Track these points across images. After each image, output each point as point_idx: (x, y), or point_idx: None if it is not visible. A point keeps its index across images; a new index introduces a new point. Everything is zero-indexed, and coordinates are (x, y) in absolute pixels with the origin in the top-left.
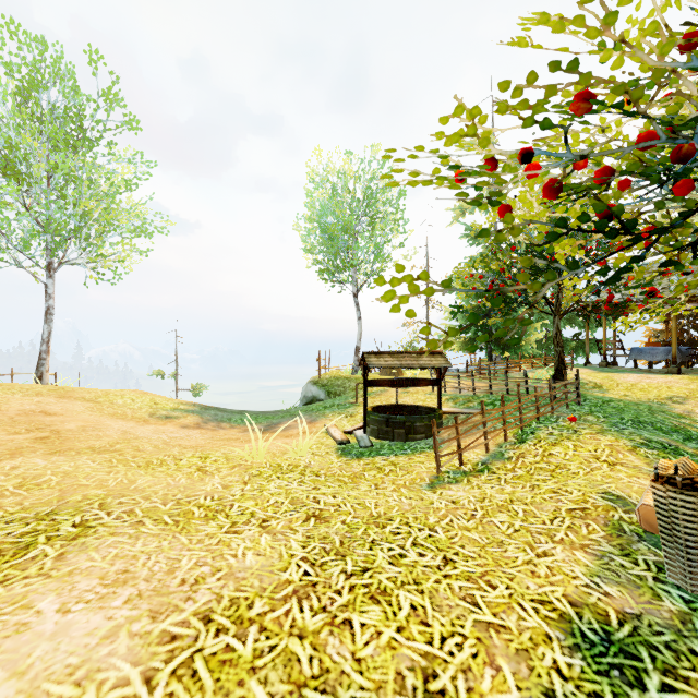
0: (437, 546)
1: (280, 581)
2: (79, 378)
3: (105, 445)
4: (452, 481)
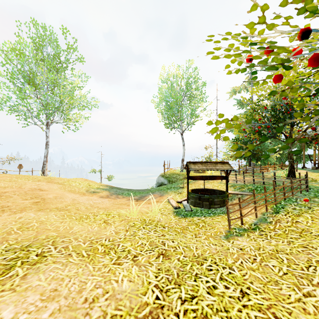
0: (236, 281)
1: (142, 303)
2: (59, 173)
3: (63, 206)
4: (238, 234)
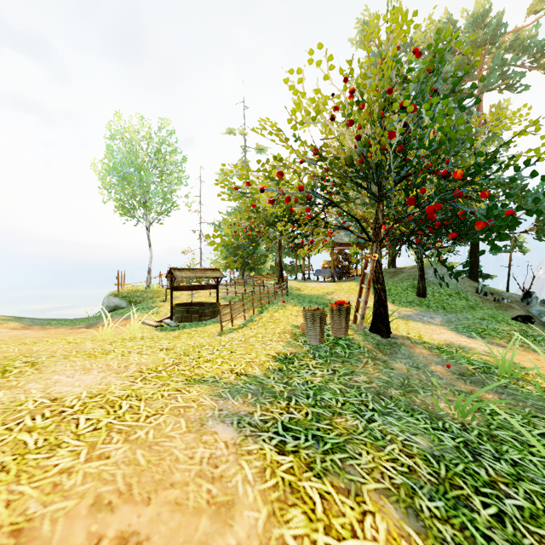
0: (228, 349)
1: (164, 363)
2: None
3: None
4: (229, 332)
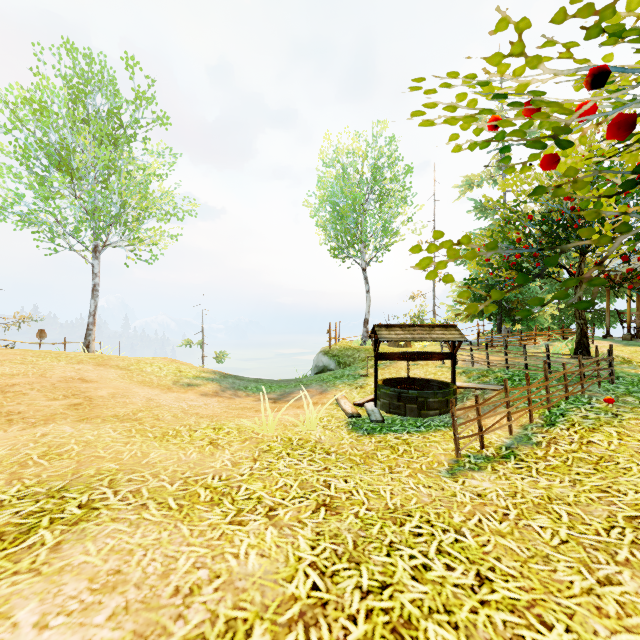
0: (468, 557)
1: (285, 597)
2: (119, 347)
3: (128, 413)
4: (474, 467)
